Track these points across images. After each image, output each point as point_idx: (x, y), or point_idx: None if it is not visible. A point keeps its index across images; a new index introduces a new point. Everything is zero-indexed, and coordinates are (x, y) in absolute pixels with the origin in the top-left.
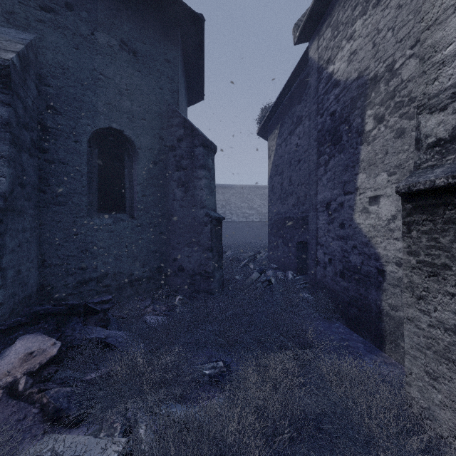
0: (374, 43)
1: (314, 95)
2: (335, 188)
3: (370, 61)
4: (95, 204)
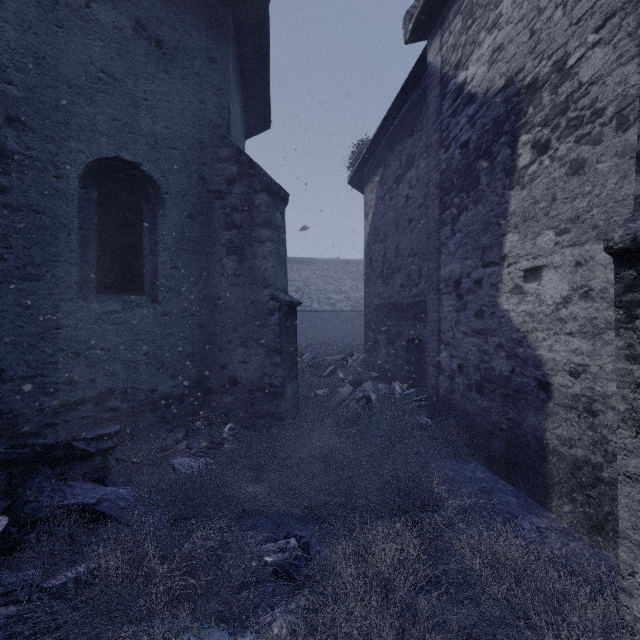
0: (532, 31)
1: (435, 119)
2: (468, 257)
3: (525, 59)
4: (93, 279)
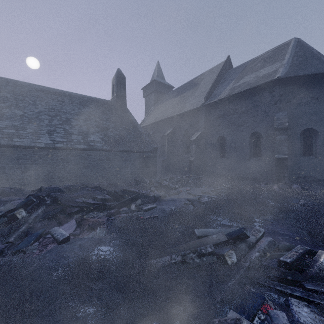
0: None
1: None
2: None
3: None
4: (301, 153)
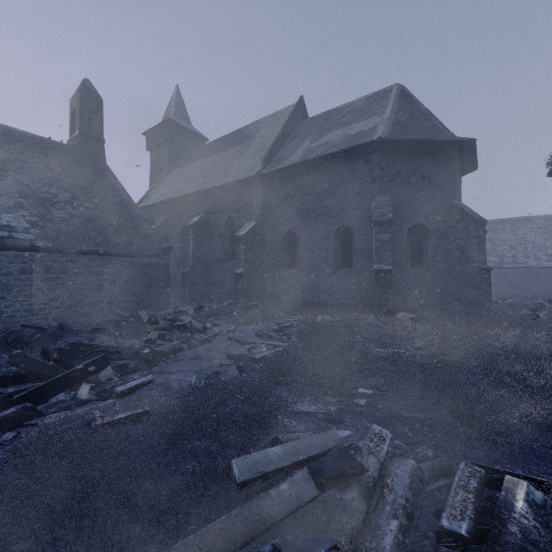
0: None
1: None
2: None
3: None
4: (409, 263)
